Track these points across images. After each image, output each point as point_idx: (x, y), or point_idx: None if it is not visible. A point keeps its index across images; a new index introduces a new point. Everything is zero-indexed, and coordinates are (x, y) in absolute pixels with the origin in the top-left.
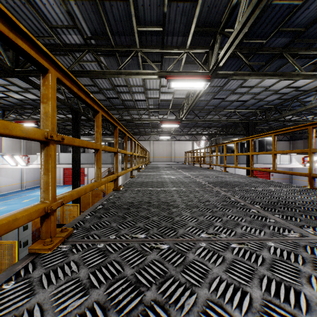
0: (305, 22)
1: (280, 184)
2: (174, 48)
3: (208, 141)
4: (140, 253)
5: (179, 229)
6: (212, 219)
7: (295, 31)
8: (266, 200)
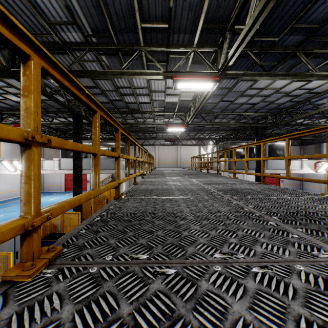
0: (321, 18)
1: (295, 191)
2: (180, 47)
3: (216, 146)
4: (141, 281)
5: (188, 247)
6: (226, 233)
7: (309, 28)
8: (284, 211)
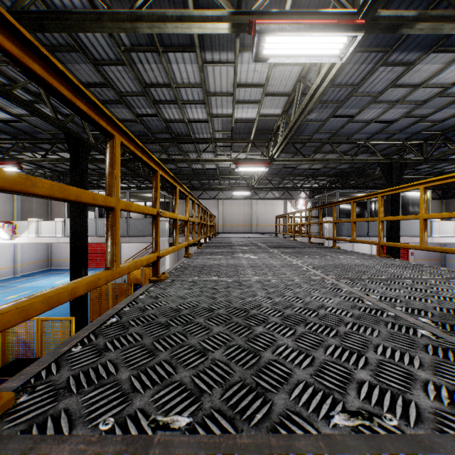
0: None
1: None
2: None
3: (313, 199)
4: None
5: None
6: None
7: None
8: None
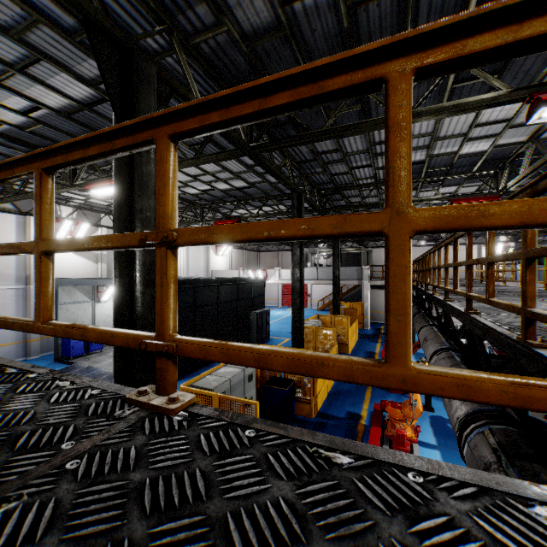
0: None
1: None
2: (458, 174)
3: (510, 246)
4: None
5: None
6: None
7: None
8: None
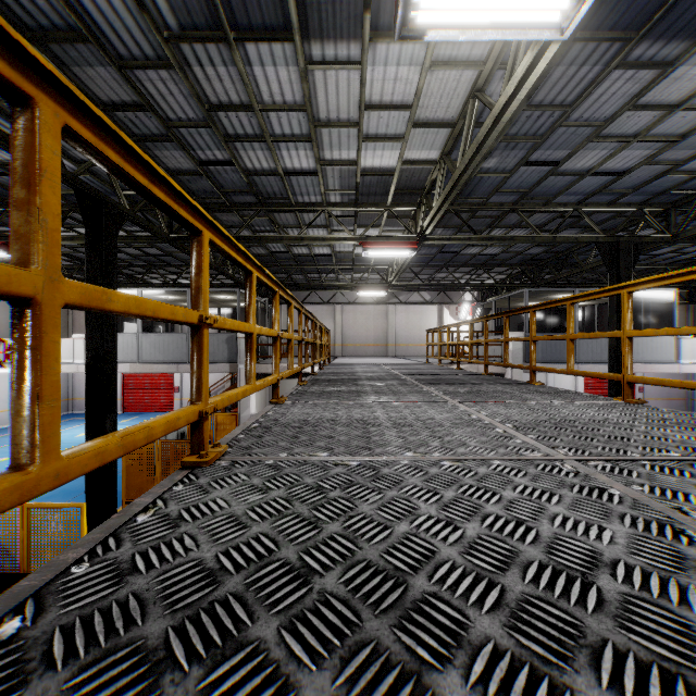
0: None
1: None
2: None
3: (486, 303)
4: None
5: None
6: None
7: None
8: None
